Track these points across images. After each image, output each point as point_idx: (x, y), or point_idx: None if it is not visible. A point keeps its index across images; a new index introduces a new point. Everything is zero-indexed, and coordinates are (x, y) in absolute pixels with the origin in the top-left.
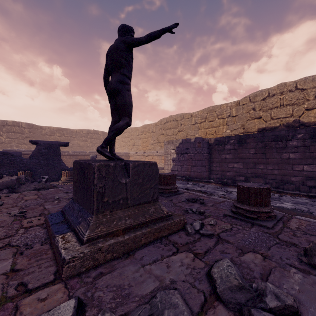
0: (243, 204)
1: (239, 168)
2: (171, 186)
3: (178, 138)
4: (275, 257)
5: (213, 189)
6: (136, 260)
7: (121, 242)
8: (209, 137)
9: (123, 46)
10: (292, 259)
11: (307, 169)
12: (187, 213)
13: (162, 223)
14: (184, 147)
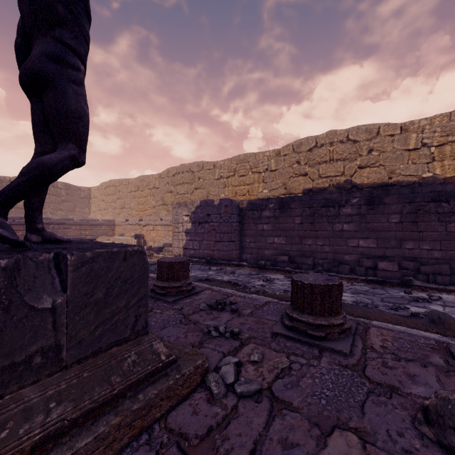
0: (303, 313)
1: (281, 244)
2: (181, 281)
3: (195, 199)
4: (381, 436)
5: (247, 276)
6: None
7: None
8: (240, 198)
9: None
10: (406, 433)
11: (363, 244)
12: (210, 336)
13: (154, 390)
14: (204, 213)
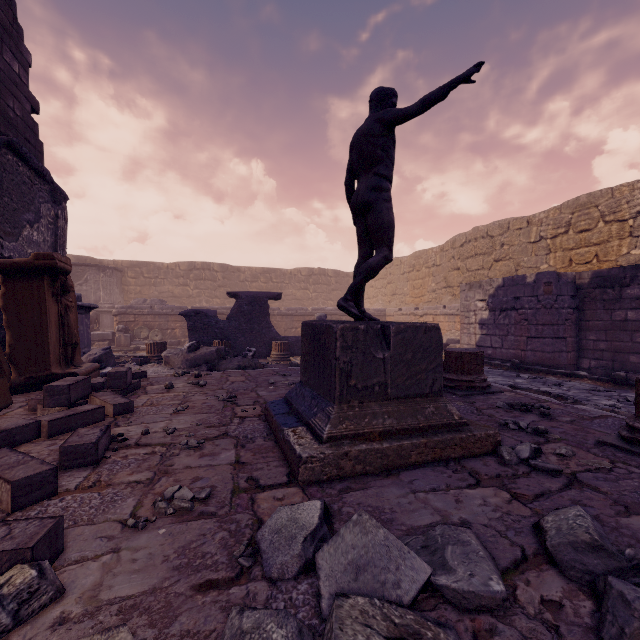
0: None
1: None
2: (473, 376)
3: (496, 275)
4: None
5: (585, 392)
6: (401, 483)
7: (377, 450)
8: (578, 268)
9: (379, 128)
10: None
11: None
12: (507, 428)
13: (449, 435)
14: (509, 296)
